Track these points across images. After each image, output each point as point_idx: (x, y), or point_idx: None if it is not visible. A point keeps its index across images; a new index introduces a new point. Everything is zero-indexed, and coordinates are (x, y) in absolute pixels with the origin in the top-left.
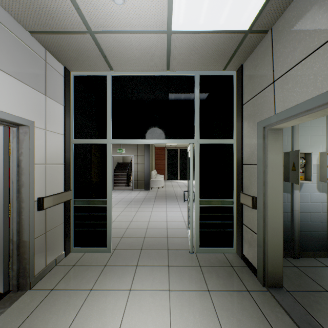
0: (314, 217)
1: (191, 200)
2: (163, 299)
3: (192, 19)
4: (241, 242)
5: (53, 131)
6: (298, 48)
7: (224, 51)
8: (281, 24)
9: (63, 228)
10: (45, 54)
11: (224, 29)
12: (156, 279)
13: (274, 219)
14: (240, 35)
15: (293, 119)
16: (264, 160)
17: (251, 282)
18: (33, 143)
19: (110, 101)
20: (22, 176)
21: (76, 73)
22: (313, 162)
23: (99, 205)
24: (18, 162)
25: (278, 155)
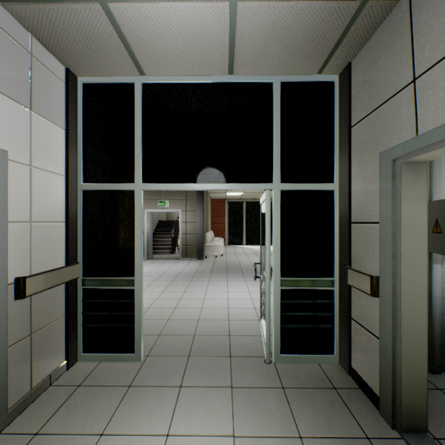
0: None
1: (268, 279)
2: None
3: None
4: (348, 347)
5: (45, 170)
6: None
7: (323, 37)
8: None
9: (65, 324)
10: (30, 42)
11: None
12: (212, 412)
13: (413, 316)
14: (354, 3)
15: None
16: (393, 215)
17: (370, 419)
18: (5, 187)
19: (140, 123)
20: None
21: (86, 79)
22: None
23: (123, 286)
24: None
25: (418, 207)
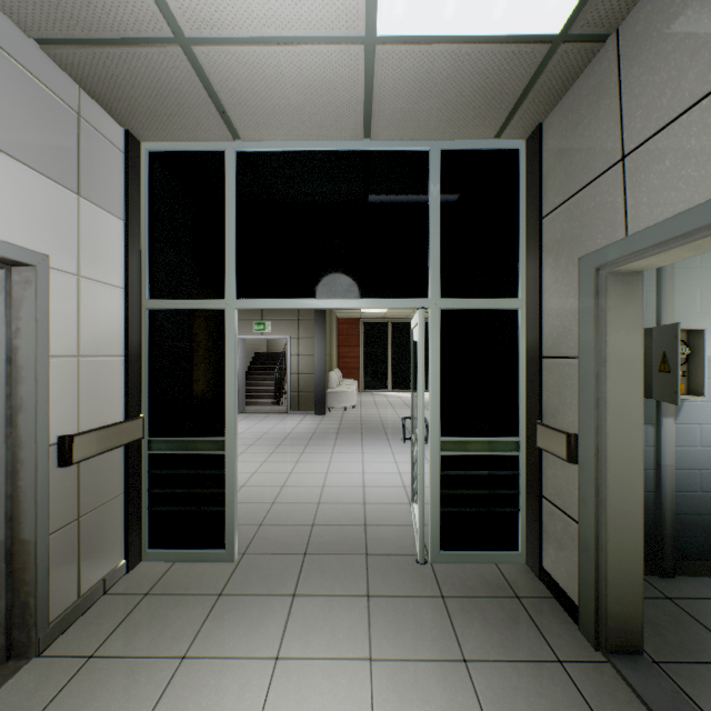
0: (710, 480)
1: (422, 440)
2: (356, 682)
3: (427, 5)
4: (539, 539)
5: (98, 280)
6: (691, 70)
7: (499, 90)
8: (643, 15)
9: (124, 505)
10: (77, 98)
11: (503, 32)
12: (339, 629)
13: (624, 489)
14: (541, 47)
15: (678, 246)
16: (597, 346)
17: (566, 638)
18: (46, 307)
19: (234, 210)
20: (20, 386)
21: (154, 146)
22: (707, 351)
23: (208, 451)
24: (9, 353)
25: (631, 335)
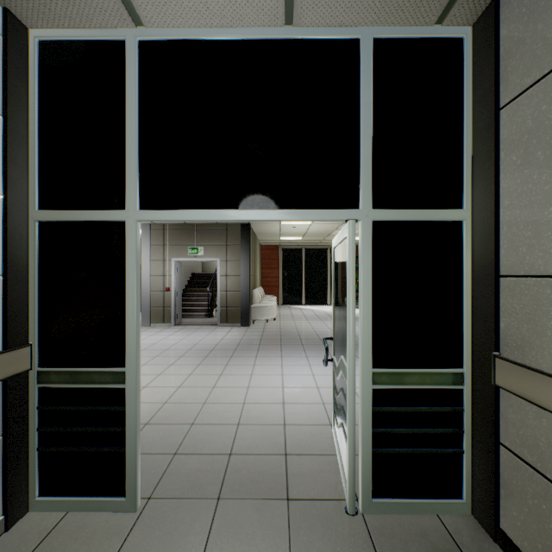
0: None
1: (352, 372)
2: None
3: None
4: (495, 493)
5: None
6: None
7: None
8: None
9: (1, 451)
10: None
11: None
12: None
13: None
14: None
15: None
16: None
17: None
18: None
19: (135, 107)
20: None
21: (44, 33)
22: None
23: (106, 384)
24: None
25: None
